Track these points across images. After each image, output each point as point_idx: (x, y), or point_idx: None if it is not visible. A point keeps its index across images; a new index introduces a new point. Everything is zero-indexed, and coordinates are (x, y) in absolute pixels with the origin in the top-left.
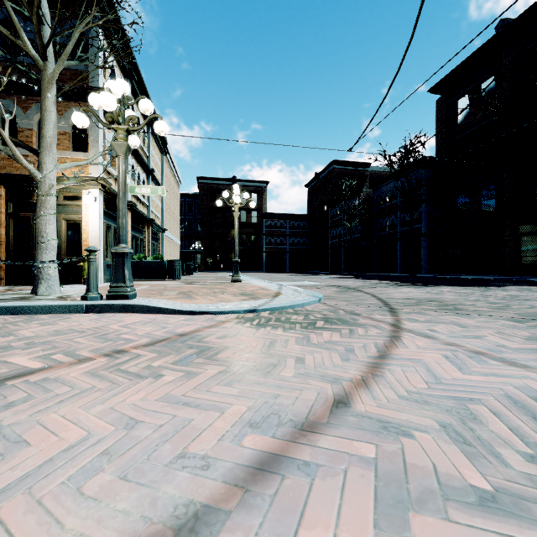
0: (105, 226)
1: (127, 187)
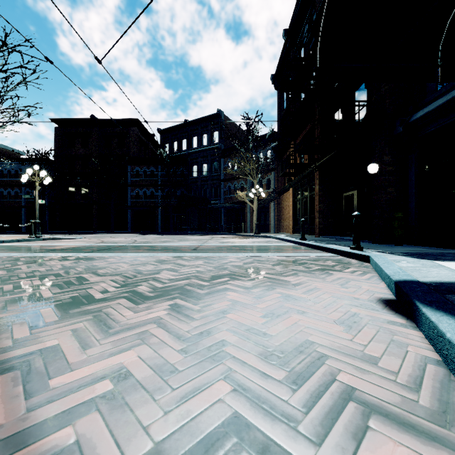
0: None
1: None
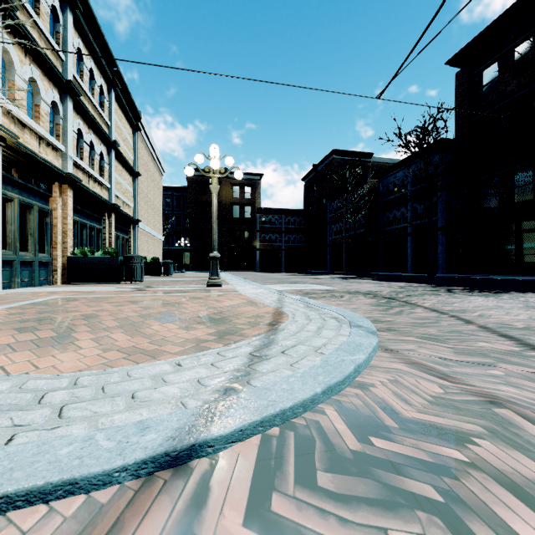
0: (17, 203)
1: (65, 154)
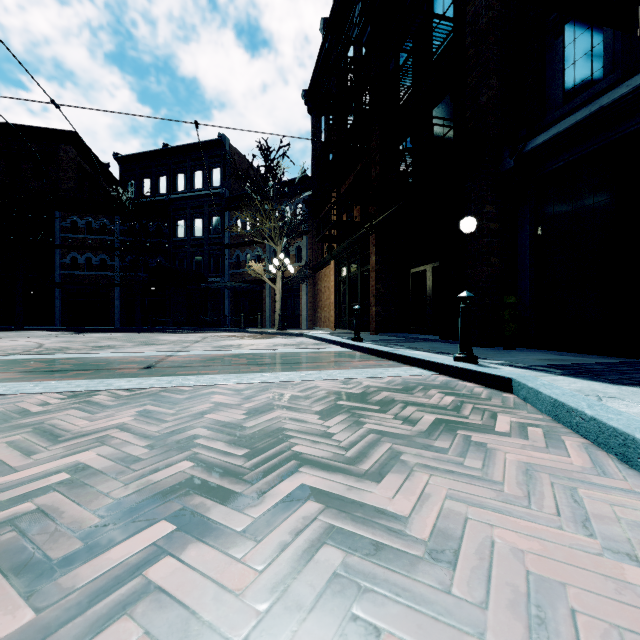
0: None
1: None
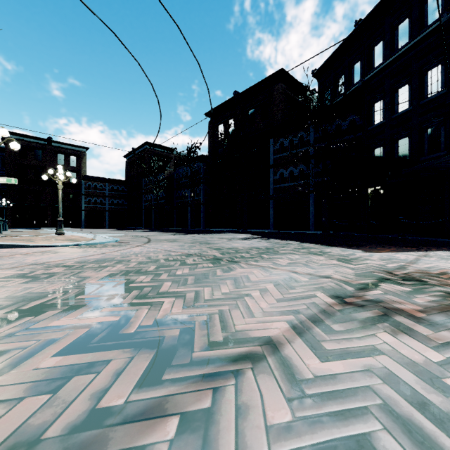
0: None
1: None
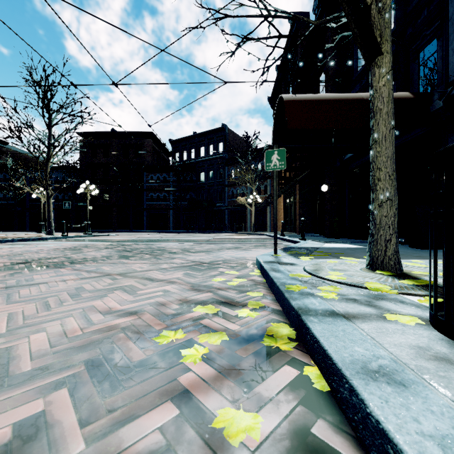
0: None
1: None
